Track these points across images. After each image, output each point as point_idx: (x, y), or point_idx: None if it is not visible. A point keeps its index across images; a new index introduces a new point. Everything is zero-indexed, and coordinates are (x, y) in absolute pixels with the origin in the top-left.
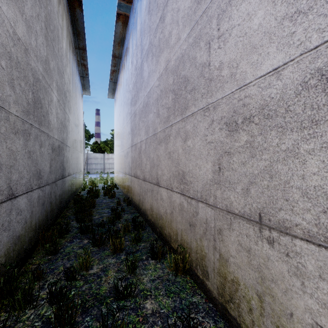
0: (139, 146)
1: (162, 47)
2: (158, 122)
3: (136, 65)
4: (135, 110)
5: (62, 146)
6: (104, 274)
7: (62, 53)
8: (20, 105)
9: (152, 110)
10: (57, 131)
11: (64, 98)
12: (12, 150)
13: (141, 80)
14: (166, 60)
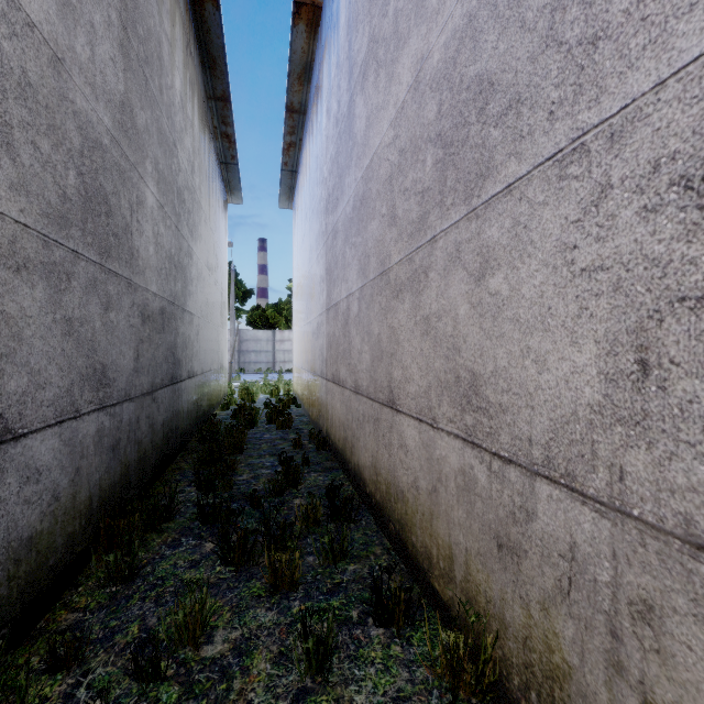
0: (345, 308)
1: (405, 30)
2: (392, 239)
3: (338, 113)
4: (335, 222)
5: (171, 310)
6: (241, 667)
7: (171, 99)
8: (35, 198)
9: (378, 212)
10: (156, 275)
11: (178, 202)
12: (3, 314)
13: (349, 145)
14: (416, 59)
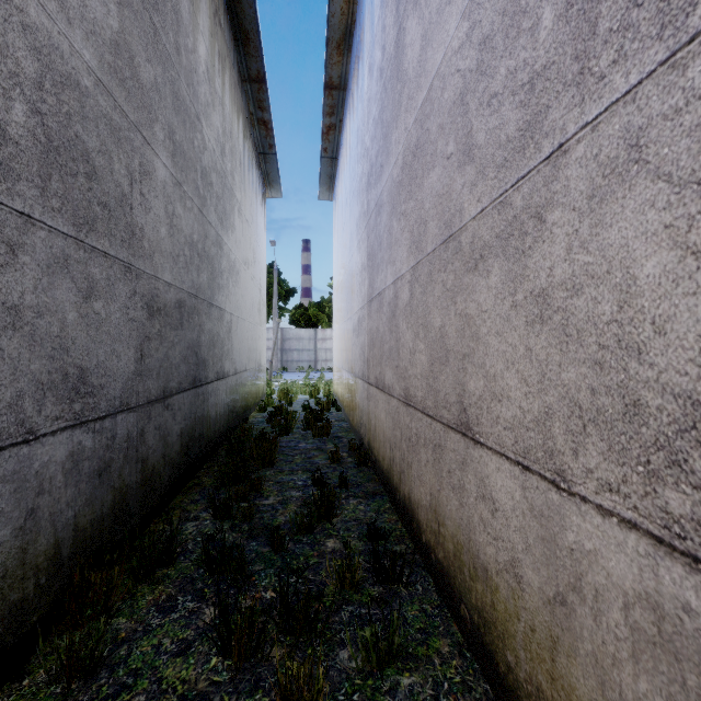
0: (391, 297)
1: None
2: (465, 184)
3: (382, 60)
4: (379, 194)
5: (193, 304)
6: None
7: (193, 64)
8: None
9: (440, 154)
10: (171, 262)
11: (203, 184)
12: None
13: (397, 89)
14: None
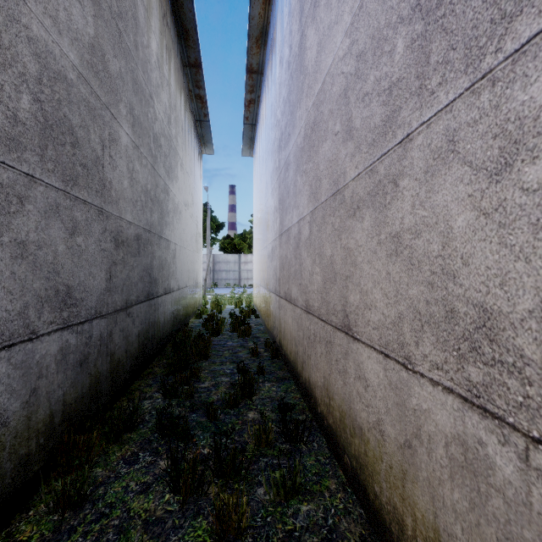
0: (296, 233)
1: None
2: (347, 155)
3: (289, 56)
4: (287, 156)
5: (147, 237)
6: None
7: (147, 56)
8: None
9: (330, 131)
10: (131, 206)
11: (155, 146)
12: None
13: (300, 79)
14: None
